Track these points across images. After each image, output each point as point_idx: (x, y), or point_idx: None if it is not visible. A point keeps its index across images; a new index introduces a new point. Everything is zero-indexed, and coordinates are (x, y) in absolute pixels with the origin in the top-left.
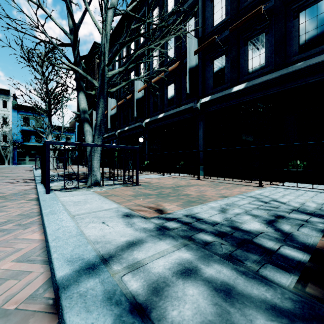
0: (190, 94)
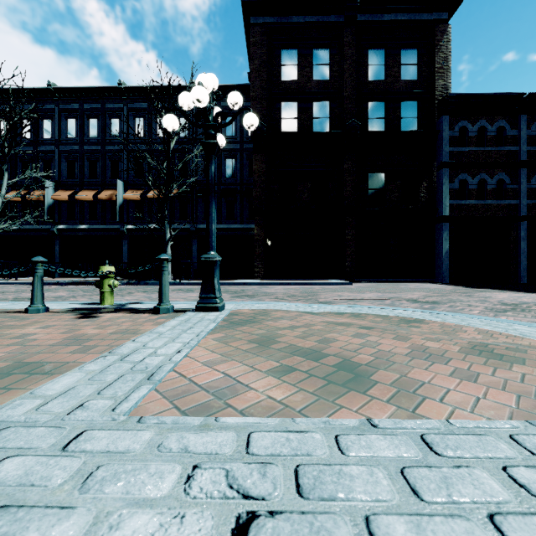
0: (48, 222)
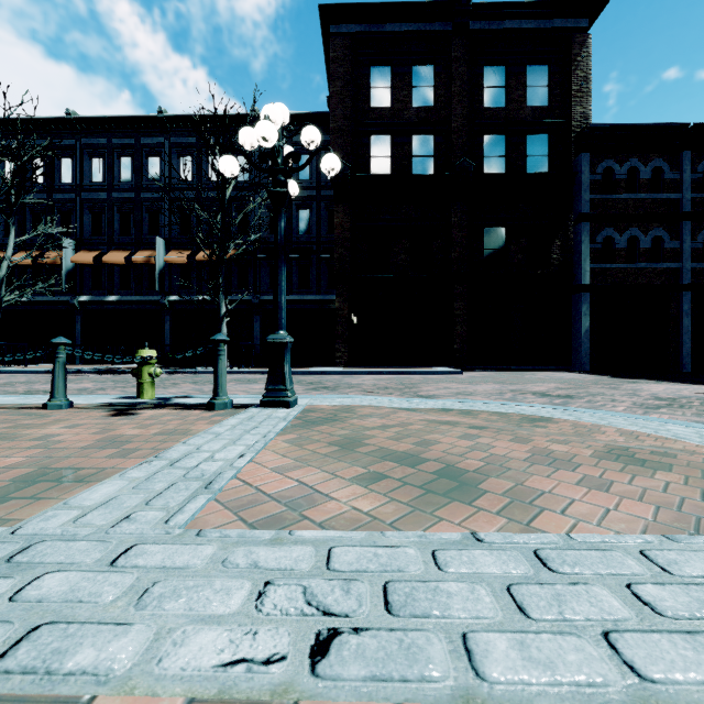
0: (67, 292)
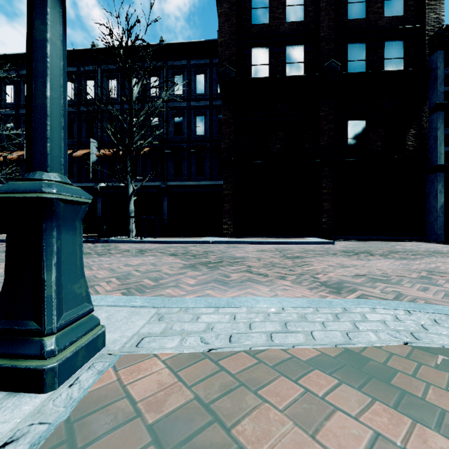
0: None
